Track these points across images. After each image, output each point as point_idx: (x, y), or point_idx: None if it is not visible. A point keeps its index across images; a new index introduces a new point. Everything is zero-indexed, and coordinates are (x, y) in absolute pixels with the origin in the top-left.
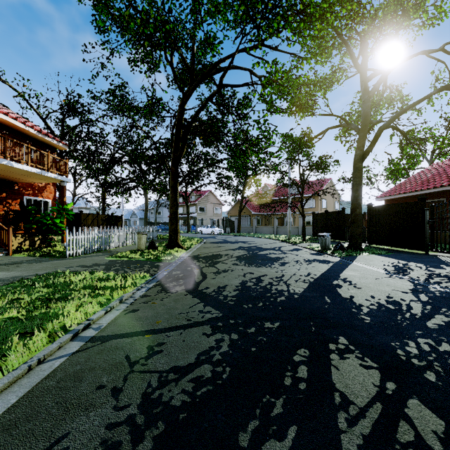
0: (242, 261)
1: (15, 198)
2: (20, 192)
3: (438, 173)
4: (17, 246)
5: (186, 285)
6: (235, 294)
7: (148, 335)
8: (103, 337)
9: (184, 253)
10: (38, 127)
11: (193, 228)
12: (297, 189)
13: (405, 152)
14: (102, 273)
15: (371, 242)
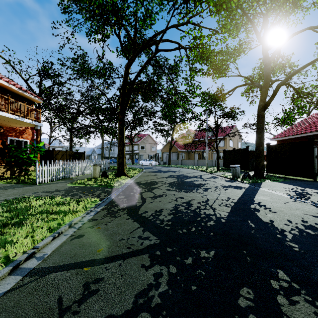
0: (173, 187)
1: (1, 138)
2: (4, 134)
3: (317, 120)
4: (0, 175)
5: (128, 209)
6: (170, 219)
7: (87, 267)
8: (43, 270)
9: (128, 180)
10: (19, 86)
11: (136, 161)
12: (213, 132)
13: (296, 103)
14: (60, 198)
15: (269, 171)
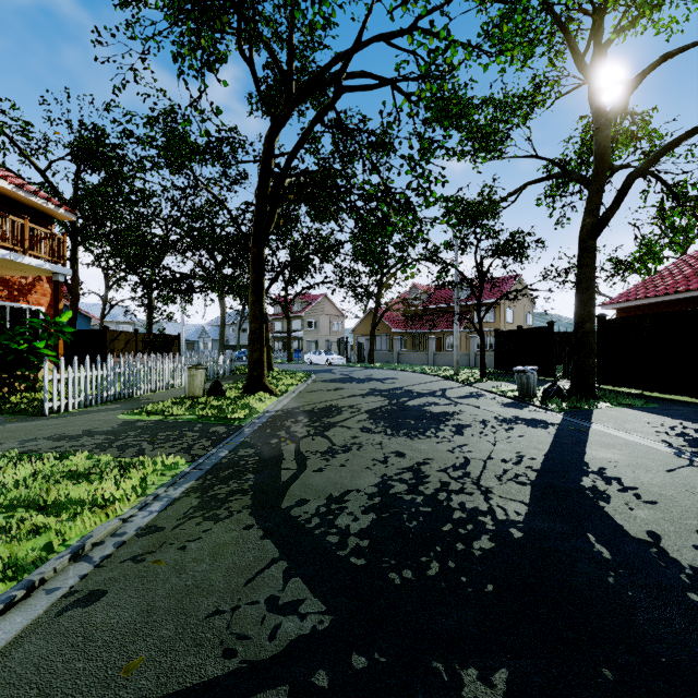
0: (379, 421)
1: None
2: None
3: None
4: None
5: (257, 490)
6: (366, 527)
7: None
8: None
9: (273, 403)
10: (21, 181)
11: (297, 354)
12: (472, 290)
13: (669, 221)
14: (82, 459)
15: (604, 381)
